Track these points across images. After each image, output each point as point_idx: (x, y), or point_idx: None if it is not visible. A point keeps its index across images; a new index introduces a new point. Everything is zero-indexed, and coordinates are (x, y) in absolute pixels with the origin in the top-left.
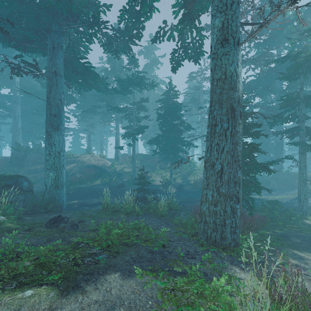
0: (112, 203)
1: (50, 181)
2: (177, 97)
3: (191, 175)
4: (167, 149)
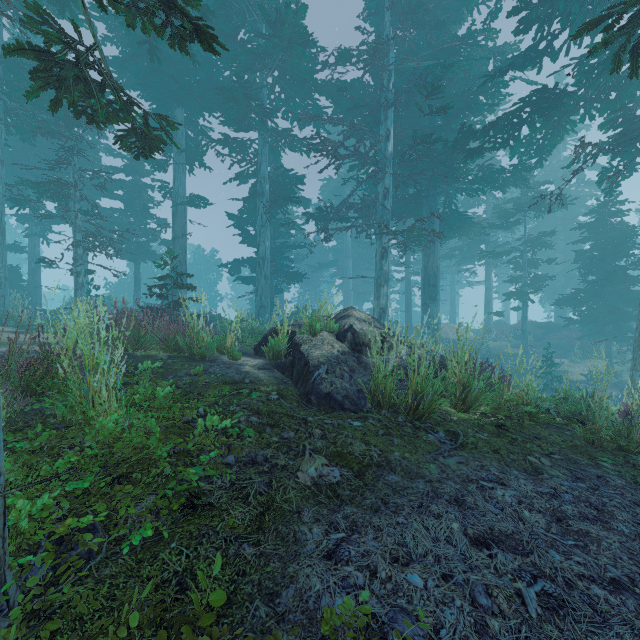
0: None
1: None
2: (623, 215)
3: None
4: (598, 317)
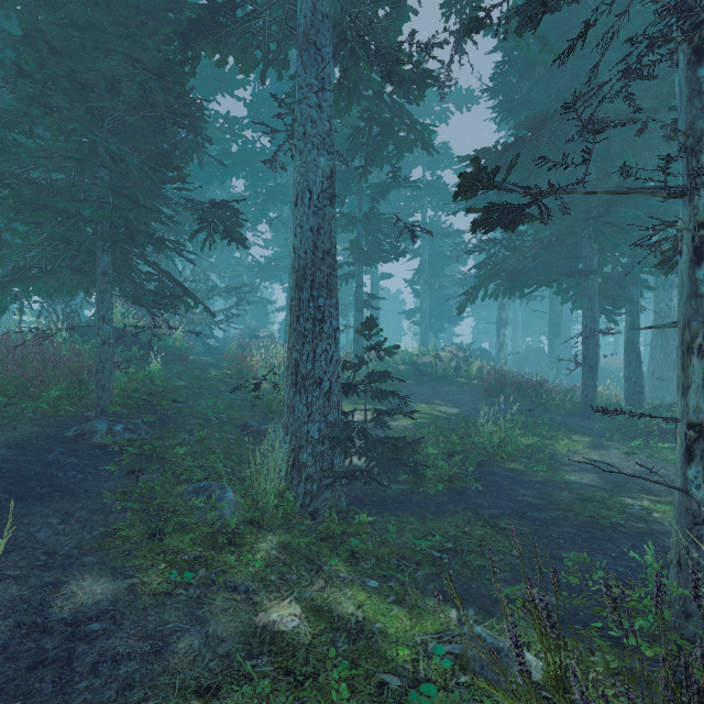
0: None
1: (551, 378)
2: None
3: None
4: None
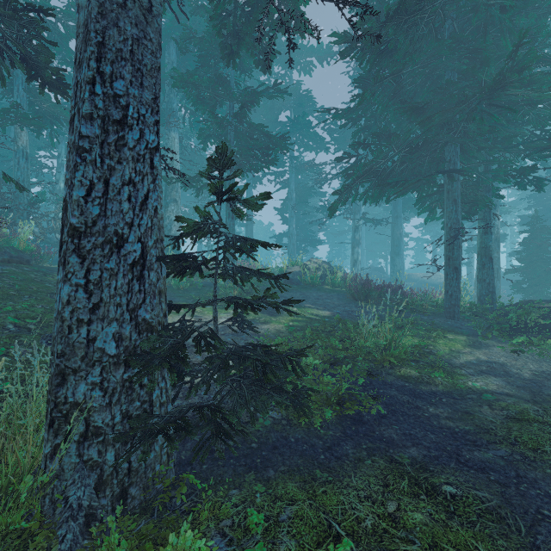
0: None
1: None
2: None
3: None
4: None
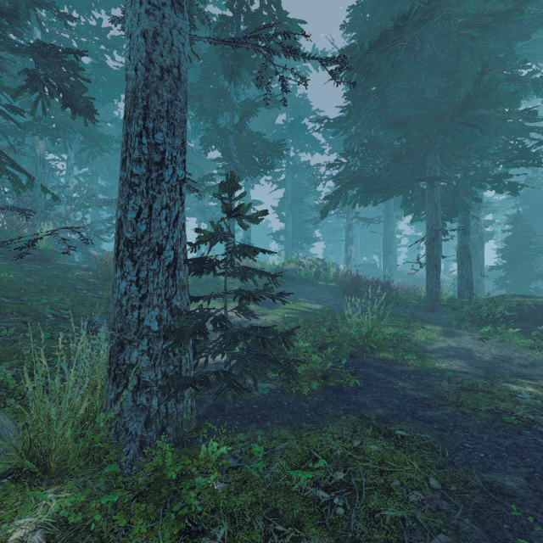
0: None
1: None
2: None
3: None
4: None
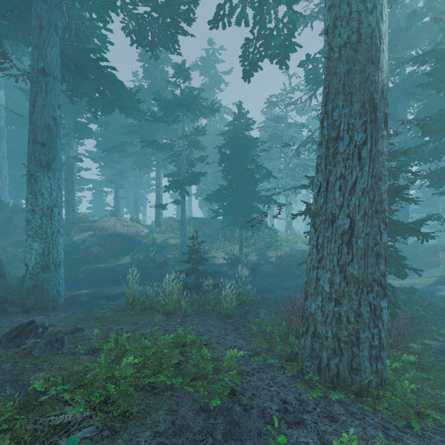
0: (146, 294)
1: (33, 257)
2: (250, 128)
3: (272, 248)
4: (236, 209)
